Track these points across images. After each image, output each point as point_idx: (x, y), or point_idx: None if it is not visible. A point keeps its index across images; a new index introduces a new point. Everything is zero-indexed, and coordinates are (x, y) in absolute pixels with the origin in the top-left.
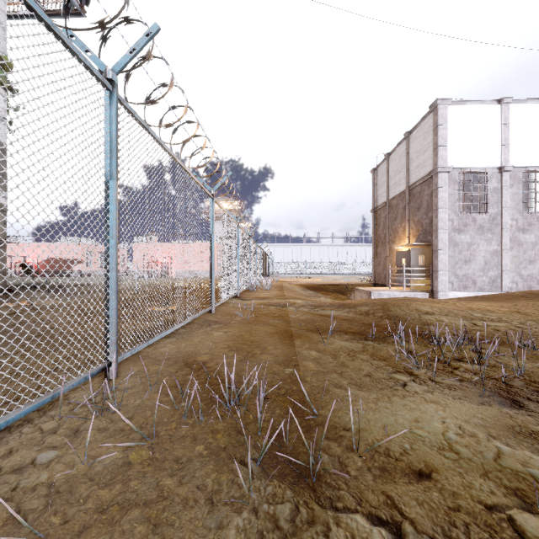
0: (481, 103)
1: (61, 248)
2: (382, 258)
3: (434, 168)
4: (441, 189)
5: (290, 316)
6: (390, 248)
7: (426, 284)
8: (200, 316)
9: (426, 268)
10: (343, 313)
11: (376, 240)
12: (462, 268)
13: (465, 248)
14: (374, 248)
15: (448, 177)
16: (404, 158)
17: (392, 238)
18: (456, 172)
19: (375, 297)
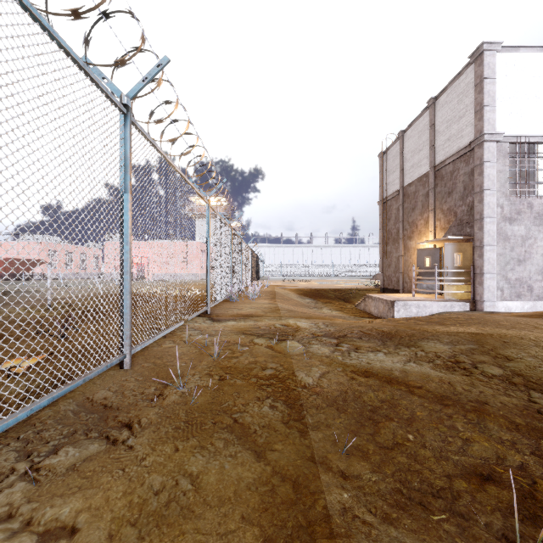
0: (539, 50)
1: (20, 246)
2: (394, 258)
3: (479, 136)
4: (488, 163)
5: (298, 379)
6: (405, 246)
7: (466, 291)
8: (83, 383)
9: (466, 269)
10: (408, 365)
11: (384, 237)
12: (515, 269)
13: (518, 242)
14: (382, 246)
15: (496, 148)
16: (427, 133)
17: (409, 233)
18: (506, 141)
19: (399, 309)
